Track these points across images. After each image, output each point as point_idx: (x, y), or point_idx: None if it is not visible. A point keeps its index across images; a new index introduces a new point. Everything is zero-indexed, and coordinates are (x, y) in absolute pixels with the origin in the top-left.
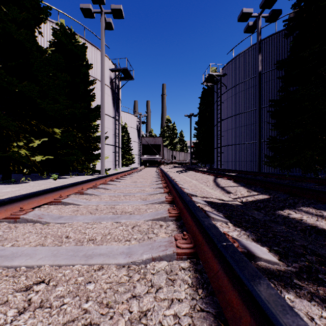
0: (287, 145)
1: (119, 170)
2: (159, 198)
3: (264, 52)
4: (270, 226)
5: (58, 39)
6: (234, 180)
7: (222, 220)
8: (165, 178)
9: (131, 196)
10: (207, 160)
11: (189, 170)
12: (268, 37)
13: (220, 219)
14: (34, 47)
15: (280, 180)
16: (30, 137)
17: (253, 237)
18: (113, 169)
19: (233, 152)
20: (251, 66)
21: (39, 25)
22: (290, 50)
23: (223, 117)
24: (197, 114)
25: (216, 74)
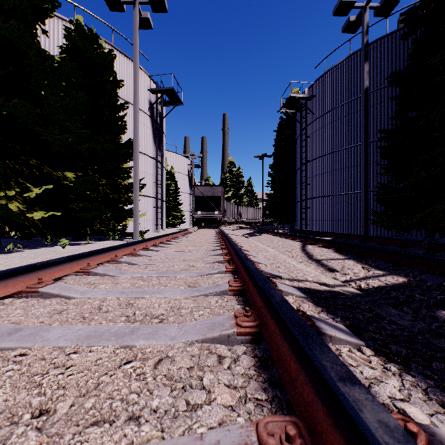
0: (405, 196)
1: (162, 232)
2: (217, 285)
3: (369, 63)
4: (441, 349)
5: (72, 43)
6: (334, 248)
7: (351, 342)
8: (228, 245)
9: (169, 278)
10: (286, 219)
11: (261, 233)
12: (375, 42)
13: (345, 340)
14: (34, 50)
15: (405, 249)
16: (25, 183)
17: (443, 398)
18: (154, 232)
19: (323, 206)
20: (351, 84)
21: (42, 20)
22: (409, 58)
23: (309, 157)
24: (272, 155)
25: (299, 96)
